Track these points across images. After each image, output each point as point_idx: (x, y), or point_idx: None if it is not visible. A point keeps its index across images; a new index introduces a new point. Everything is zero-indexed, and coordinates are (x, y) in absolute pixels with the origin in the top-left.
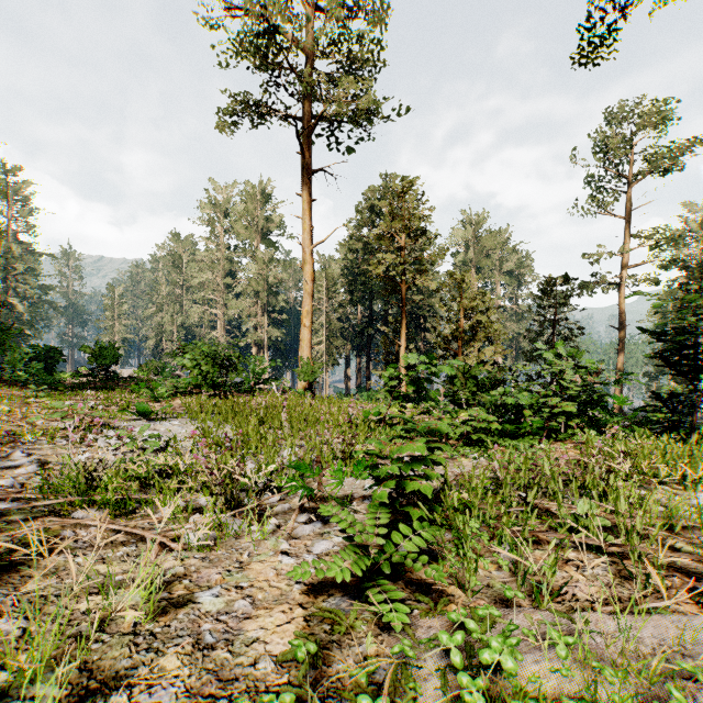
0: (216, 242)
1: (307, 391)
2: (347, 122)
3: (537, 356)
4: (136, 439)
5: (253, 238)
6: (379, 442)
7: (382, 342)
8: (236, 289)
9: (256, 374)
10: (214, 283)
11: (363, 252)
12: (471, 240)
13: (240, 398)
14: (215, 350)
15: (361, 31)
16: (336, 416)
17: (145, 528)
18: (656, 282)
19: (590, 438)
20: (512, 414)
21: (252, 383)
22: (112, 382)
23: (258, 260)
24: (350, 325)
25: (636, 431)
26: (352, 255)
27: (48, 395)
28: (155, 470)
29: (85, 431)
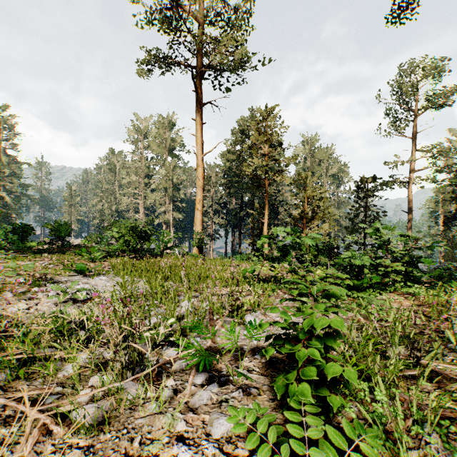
0: (139, 155)
1: (199, 254)
2: (227, 70)
3: (355, 230)
4: (67, 293)
5: (163, 152)
6: (283, 311)
7: (251, 220)
8: (152, 186)
9: (164, 242)
10: (137, 183)
11: (236, 161)
12: (308, 154)
13: (152, 259)
14: (135, 226)
15: (237, 4)
16: (222, 273)
17: (41, 394)
18: (433, 181)
19: (417, 291)
20: (355, 272)
21: (161, 249)
22: (65, 248)
23: (166, 167)
24: (228, 210)
25: (453, 285)
26: (229, 163)
27: (14, 258)
28: (74, 321)
29: (31, 285)
